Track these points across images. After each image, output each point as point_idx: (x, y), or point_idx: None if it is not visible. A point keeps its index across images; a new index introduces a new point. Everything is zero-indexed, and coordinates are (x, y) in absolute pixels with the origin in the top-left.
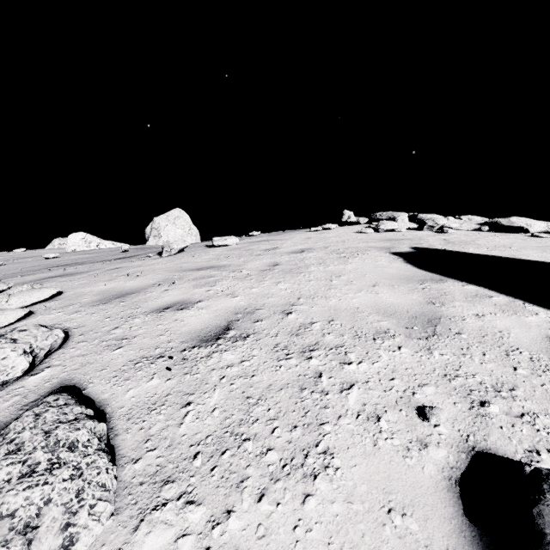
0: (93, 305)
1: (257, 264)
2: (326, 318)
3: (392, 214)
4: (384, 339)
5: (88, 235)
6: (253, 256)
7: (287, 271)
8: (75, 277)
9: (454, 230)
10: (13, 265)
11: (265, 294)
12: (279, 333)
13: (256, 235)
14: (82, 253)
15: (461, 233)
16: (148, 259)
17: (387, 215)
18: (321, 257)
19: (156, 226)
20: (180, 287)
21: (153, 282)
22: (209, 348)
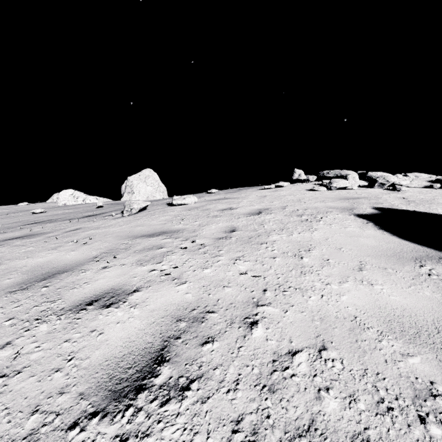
0: (8, 291)
1: (212, 229)
2: (311, 340)
3: (339, 172)
4: (441, 419)
5: (76, 192)
6: (210, 218)
7: (246, 241)
8: (31, 239)
9: (407, 188)
10: (2, 220)
11: (219, 279)
12: (241, 382)
13: (214, 192)
14: (65, 209)
15: (414, 190)
16: (109, 219)
17: (334, 173)
18: (281, 220)
19: (130, 184)
20: (120, 263)
21: (95, 253)
22: (117, 422)
